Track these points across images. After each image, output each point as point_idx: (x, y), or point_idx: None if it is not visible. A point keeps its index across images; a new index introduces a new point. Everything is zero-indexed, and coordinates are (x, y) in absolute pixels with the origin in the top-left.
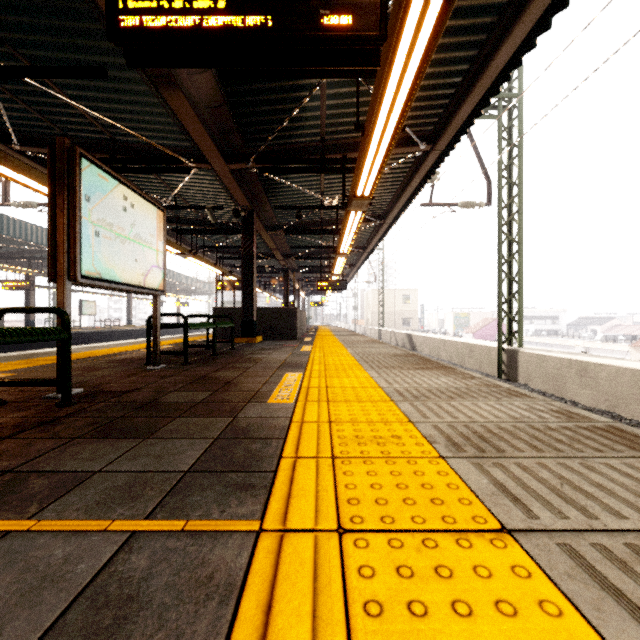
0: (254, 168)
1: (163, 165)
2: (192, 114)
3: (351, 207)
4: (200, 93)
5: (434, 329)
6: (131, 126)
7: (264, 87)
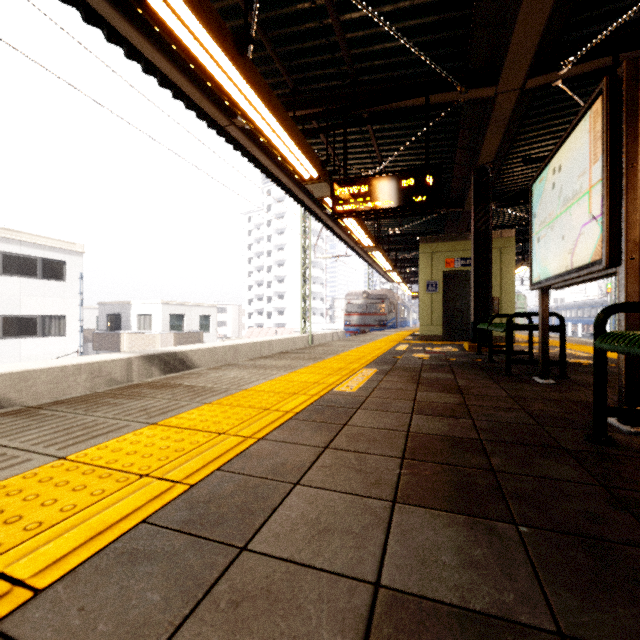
0: None
1: None
2: None
3: None
4: None
5: None
6: None
7: None
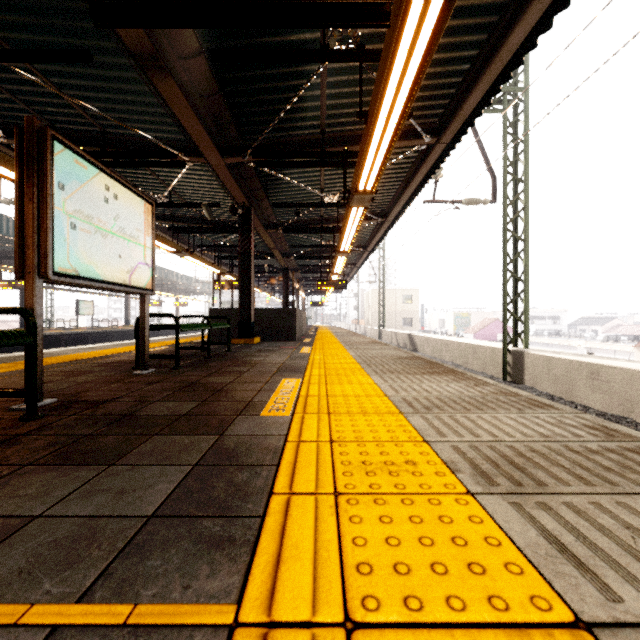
0: (251, 162)
1: (157, 160)
2: (184, 102)
3: (352, 202)
4: (193, 80)
5: (435, 329)
6: (122, 117)
7: (261, 74)
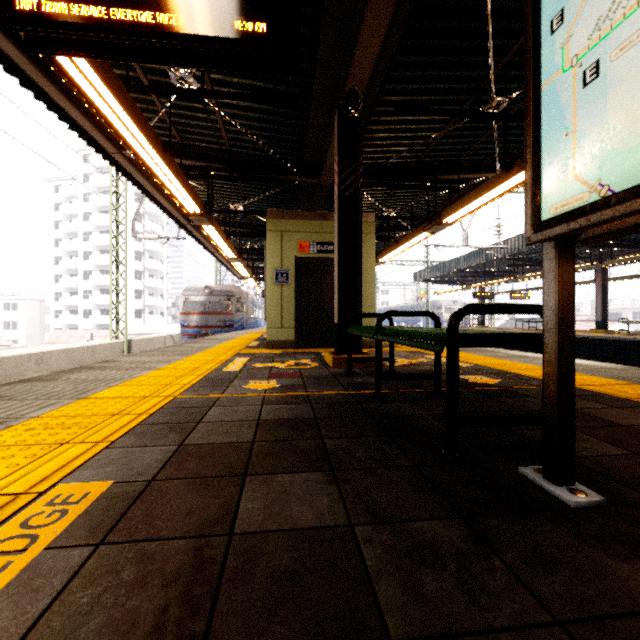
0: None
1: None
2: None
3: None
4: None
5: None
6: None
7: None
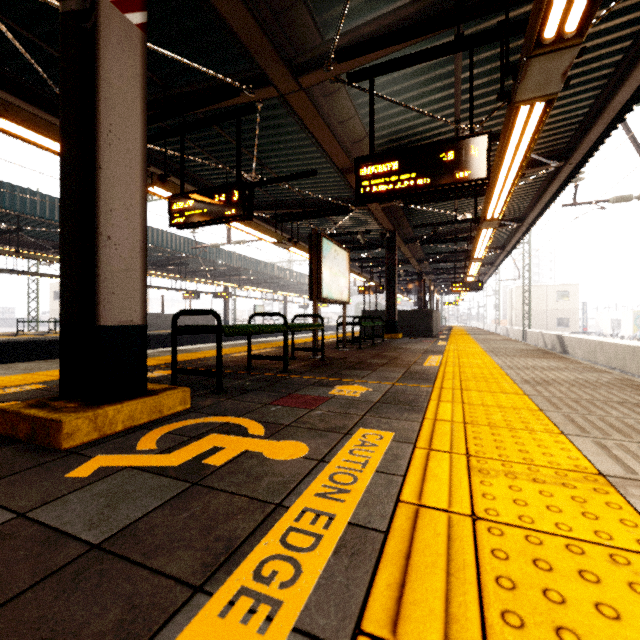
0: (399, 204)
1: None
2: None
3: (482, 226)
4: None
5: (600, 331)
6: (316, 190)
7: None
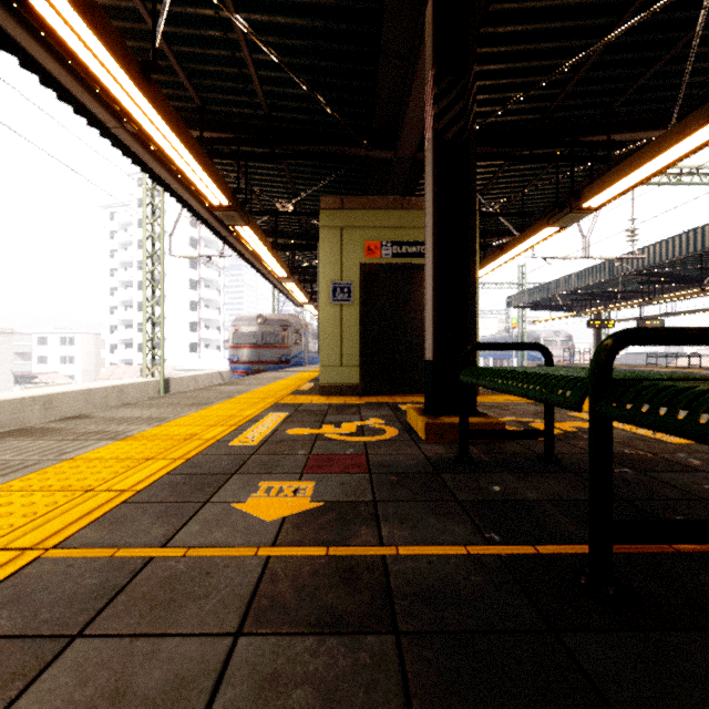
0: None
1: None
2: None
3: None
4: None
5: None
6: None
7: None
